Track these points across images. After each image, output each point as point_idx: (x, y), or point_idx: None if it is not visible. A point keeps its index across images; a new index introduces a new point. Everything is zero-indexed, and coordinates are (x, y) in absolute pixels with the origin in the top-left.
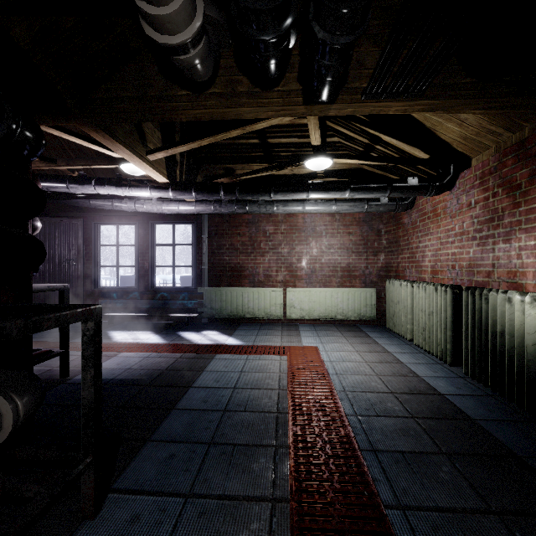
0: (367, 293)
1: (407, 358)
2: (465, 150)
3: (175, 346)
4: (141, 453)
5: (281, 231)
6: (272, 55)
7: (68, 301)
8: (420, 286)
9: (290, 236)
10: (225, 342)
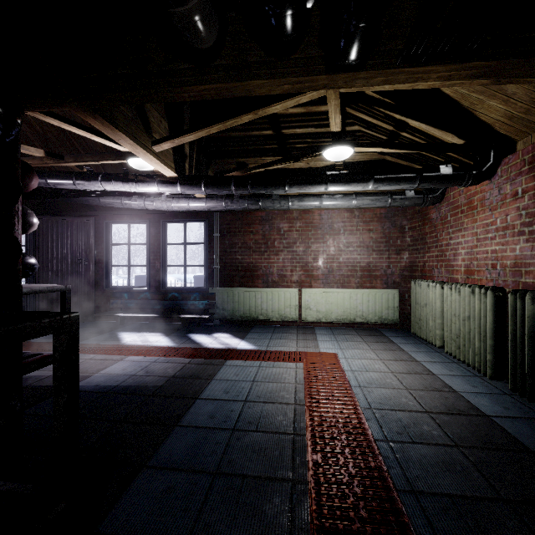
0: (389, 294)
1: (439, 368)
2: (509, 132)
3: (184, 350)
4: (135, 483)
5: (296, 229)
6: (289, 1)
7: (69, 303)
8: (453, 288)
9: (305, 234)
10: (237, 347)
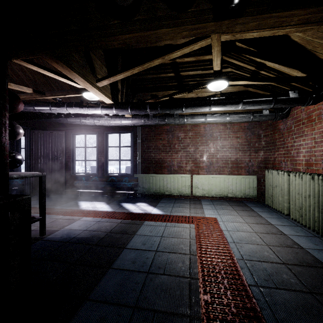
0: (250, 179)
1: (288, 230)
2: None
3: (118, 213)
4: (78, 313)
5: (189, 136)
6: None
7: (45, 184)
8: (297, 175)
9: (195, 140)
10: (151, 212)
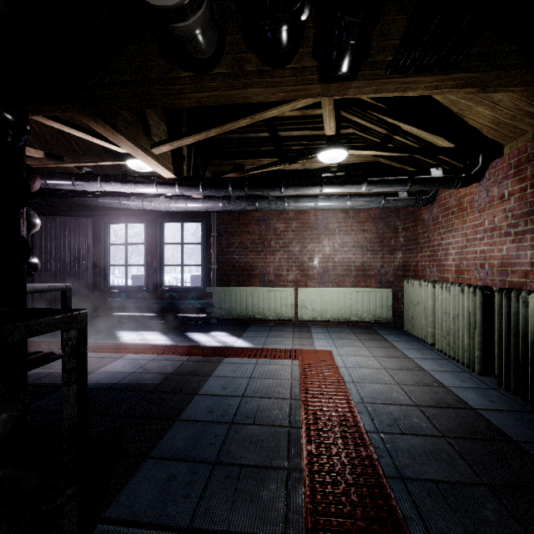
0: (383, 293)
1: (430, 364)
2: (496, 137)
3: (182, 348)
4: (138, 473)
5: (292, 229)
6: (284, 18)
7: (70, 302)
8: (444, 287)
9: (301, 234)
10: (234, 345)
